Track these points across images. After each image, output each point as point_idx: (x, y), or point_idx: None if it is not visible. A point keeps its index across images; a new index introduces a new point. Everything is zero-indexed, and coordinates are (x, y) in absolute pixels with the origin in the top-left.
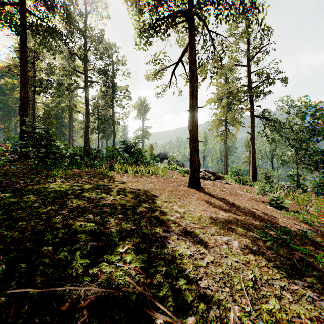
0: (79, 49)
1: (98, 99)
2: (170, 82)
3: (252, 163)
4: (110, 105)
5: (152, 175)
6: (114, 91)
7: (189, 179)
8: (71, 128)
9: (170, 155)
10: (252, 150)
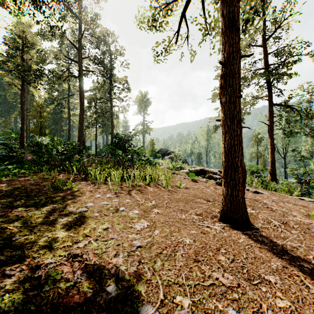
0: (59, 17)
1: (95, 91)
2: (178, 33)
3: (272, 160)
4: (108, 97)
5: (150, 185)
6: (111, 82)
7: (221, 204)
8: (68, 122)
9: (172, 151)
10: (271, 145)
